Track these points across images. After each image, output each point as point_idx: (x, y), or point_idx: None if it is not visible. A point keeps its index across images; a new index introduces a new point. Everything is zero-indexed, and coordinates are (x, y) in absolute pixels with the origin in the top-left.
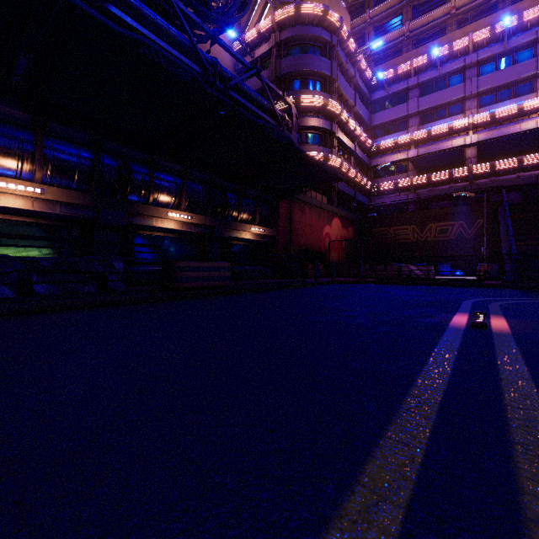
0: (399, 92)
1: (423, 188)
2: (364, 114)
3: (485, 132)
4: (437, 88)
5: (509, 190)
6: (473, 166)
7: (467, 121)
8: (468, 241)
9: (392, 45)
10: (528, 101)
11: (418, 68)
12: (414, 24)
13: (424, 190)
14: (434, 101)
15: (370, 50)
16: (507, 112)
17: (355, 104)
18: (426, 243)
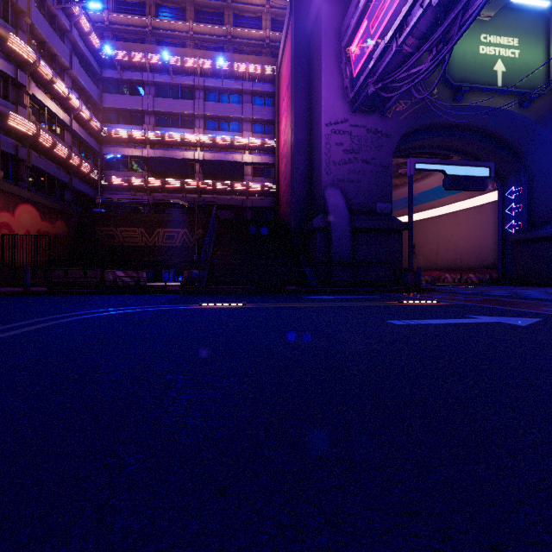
0: (135, 81)
1: (159, 192)
2: (89, 86)
3: (210, 153)
4: (172, 95)
5: (227, 209)
6: (200, 181)
7: (196, 138)
8: (191, 249)
9: (136, 31)
10: (237, 137)
11: (153, 66)
12: (157, 23)
13: (159, 194)
14: (168, 107)
15: (110, 21)
16: (224, 141)
17: (72, 67)
18: (155, 249)
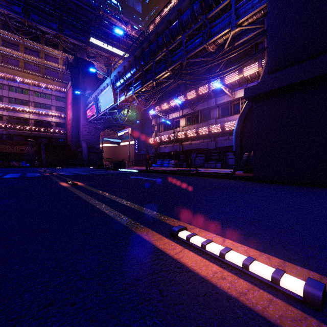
0: None
1: (11, 129)
2: None
3: (36, 116)
4: (17, 91)
5: (44, 138)
6: (32, 127)
7: (30, 110)
8: (31, 154)
9: None
10: (49, 112)
11: (8, 78)
12: (3, 49)
13: (11, 130)
14: (16, 96)
15: None
16: (43, 113)
17: None
18: (15, 153)
